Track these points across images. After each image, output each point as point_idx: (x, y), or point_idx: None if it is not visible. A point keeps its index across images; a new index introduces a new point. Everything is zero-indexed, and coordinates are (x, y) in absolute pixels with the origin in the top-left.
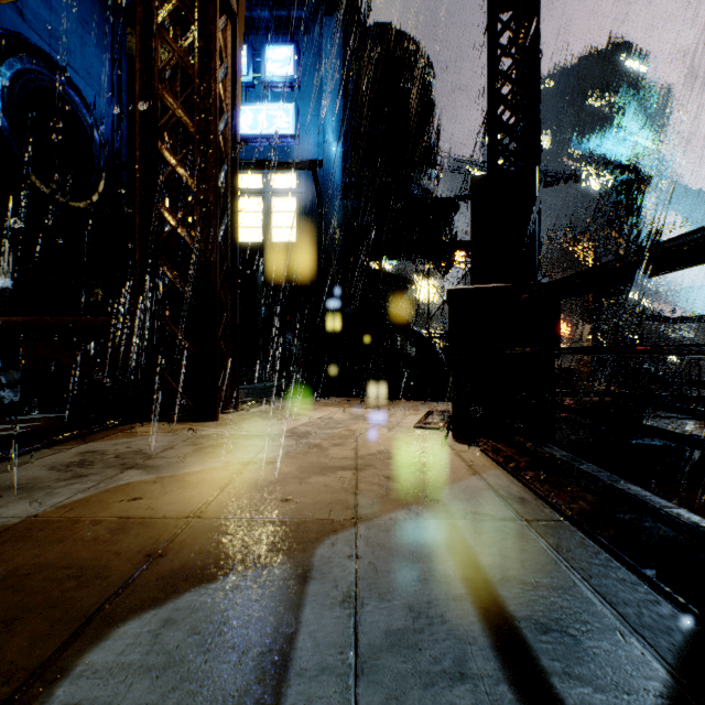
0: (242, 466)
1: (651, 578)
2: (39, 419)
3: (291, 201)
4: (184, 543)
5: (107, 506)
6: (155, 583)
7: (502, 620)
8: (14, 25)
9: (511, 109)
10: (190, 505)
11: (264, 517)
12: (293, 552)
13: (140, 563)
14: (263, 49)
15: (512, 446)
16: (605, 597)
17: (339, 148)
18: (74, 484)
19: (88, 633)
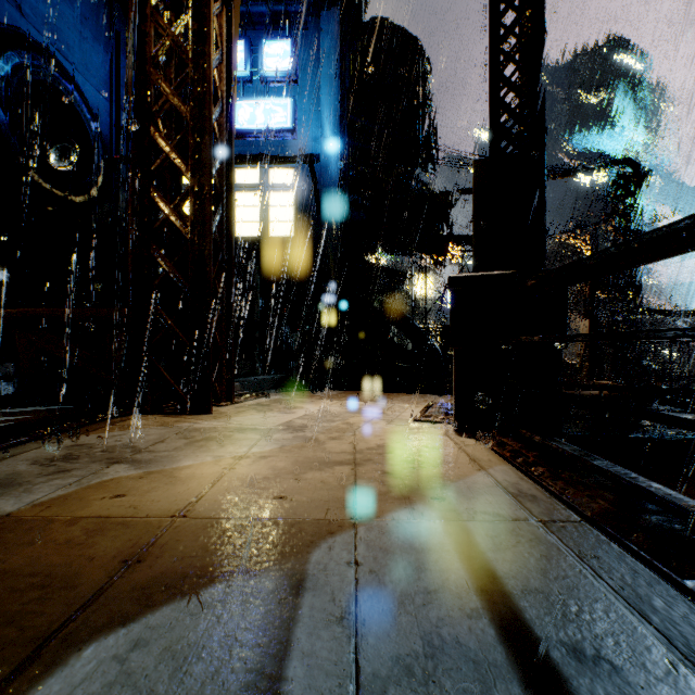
0: (235, 461)
1: (694, 592)
2: (31, 411)
3: (288, 195)
4: (166, 547)
5: (87, 503)
6: (129, 594)
7: (528, 643)
8: (12, 20)
9: (515, 90)
10: (176, 502)
11: (256, 516)
12: (286, 557)
13: (114, 570)
14: (261, 43)
15: (518, 440)
16: (643, 614)
17: (337, 142)
18: (55, 479)
19: (44, 658)
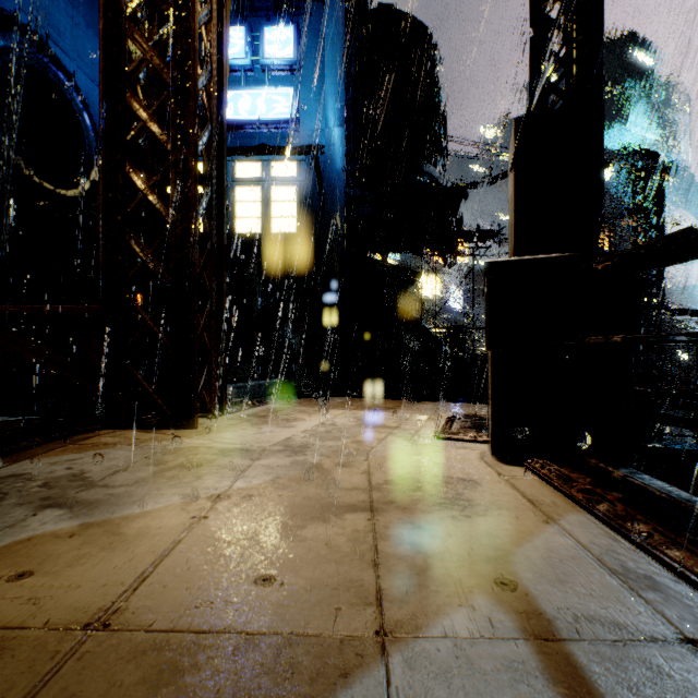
0: (210, 503)
1: None
2: None
3: (291, 189)
4: None
5: None
6: None
7: None
8: None
9: (566, 31)
10: (102, 591)
11: (220, 627)
12: None
13: None
14: (262, 30)
15: (583, 471)
16: None
17: (342, 133)
18: None
19: None
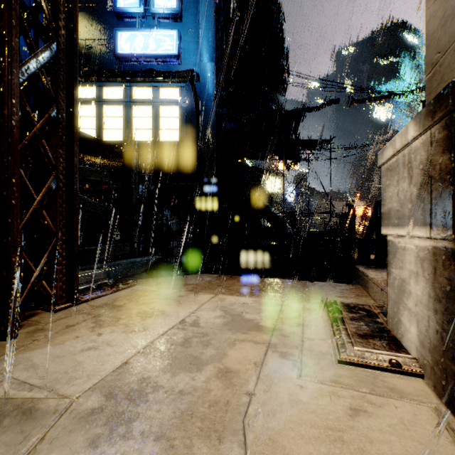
0: None
1: None
2: None
3: (175, 108)
4: None
5: None
6: None
7: None
8: None
9: None
10: None
11: None
12: None
13: None
14: None
15: None
16: None
17: (213, 66)
18: None
19: None
